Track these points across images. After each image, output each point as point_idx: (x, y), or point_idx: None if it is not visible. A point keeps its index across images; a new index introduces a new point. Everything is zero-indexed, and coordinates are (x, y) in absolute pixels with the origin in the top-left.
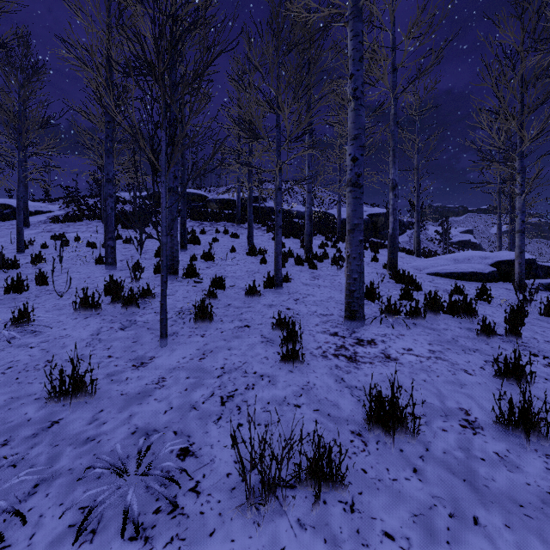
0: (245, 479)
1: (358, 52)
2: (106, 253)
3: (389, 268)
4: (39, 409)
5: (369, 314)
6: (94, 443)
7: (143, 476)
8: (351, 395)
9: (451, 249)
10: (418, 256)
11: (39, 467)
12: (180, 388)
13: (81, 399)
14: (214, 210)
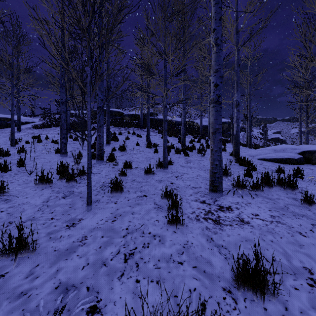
0: None
1: (219, 14)
2: (61, 147)
3: (234, 155)
4: None
5: (224, 187)
6: (25, 298)
7: None
8: (219, 253)
9: (268, 143)
10: (250, 147)
11: None
12: (96, 246)
13: (25, 254)
14: (127, 120)
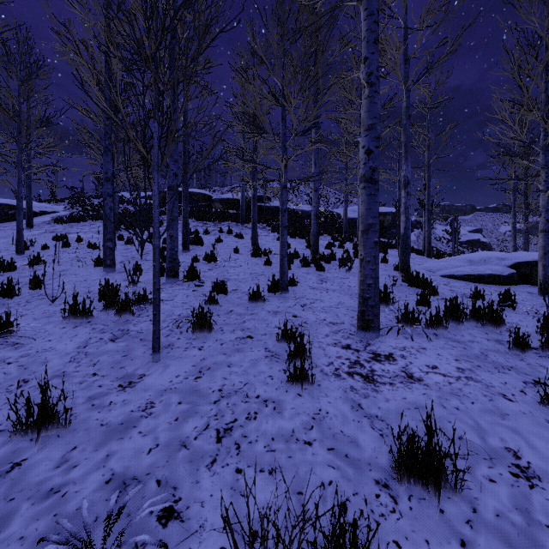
0: None
1: (373, 33)
2: (105, 255)
3: (401, 270)
4: (1, 445)
5: (383, 322)
6: (57, 497)
7: None
8: (371, 428)
9: (460, 249)
10: (428, 256)
11: None
12: (169, 418)
13: (52, 431)
14: (218, 209)
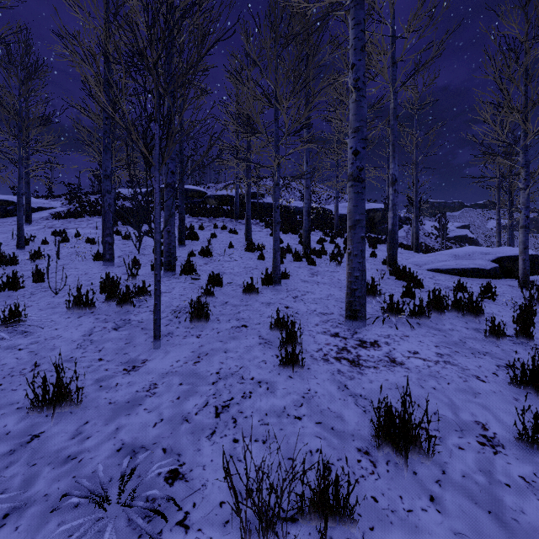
0: (240, 515)
1: (360, 41)
2: (104, 250)
3: (389, 264)
4: (19, 420)
5: (370, 312)
6: (74, 463)
7: (124, 507)
8: (355, 405)
9: (448, 244)
10: (416, 251)
11: (12, 491)
12: (172, 397)
13: (66, 408)
14: (213, 206)
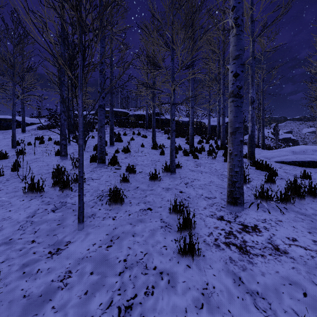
0: None
1: None
2: (61, 149)
3: (249, 158)
4: None
5: (244, 197)
6: None
7: None
8: (255, 308)
9: (279, 143)
10: (263, 148)
11: None
12: (80, 290)
13: None
14: (132, 121)
